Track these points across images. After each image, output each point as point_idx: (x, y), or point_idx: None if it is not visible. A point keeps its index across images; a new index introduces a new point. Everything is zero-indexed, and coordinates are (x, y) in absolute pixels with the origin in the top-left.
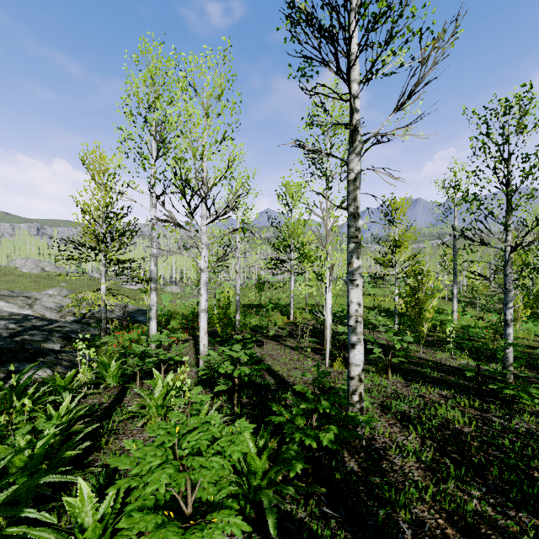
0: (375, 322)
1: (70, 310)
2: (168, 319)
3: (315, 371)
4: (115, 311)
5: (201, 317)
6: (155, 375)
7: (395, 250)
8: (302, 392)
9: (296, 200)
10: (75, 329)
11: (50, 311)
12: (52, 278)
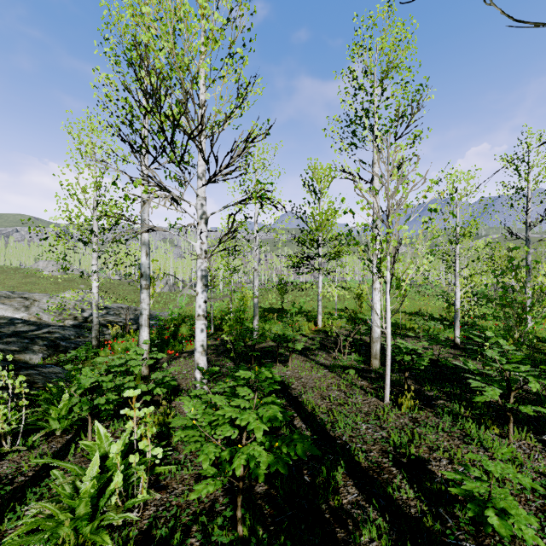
0: (479, 339)
1: (71, 313)
2: (179, 324)
3: (373, 415)
4: (123, 314)
5: (197, 328)
6: (97, 435)
7: (455, 240)
8: (364, 469)
9: (325, 186)
10: (67, 336)
11: (49, 314)
12: (72, 280)
